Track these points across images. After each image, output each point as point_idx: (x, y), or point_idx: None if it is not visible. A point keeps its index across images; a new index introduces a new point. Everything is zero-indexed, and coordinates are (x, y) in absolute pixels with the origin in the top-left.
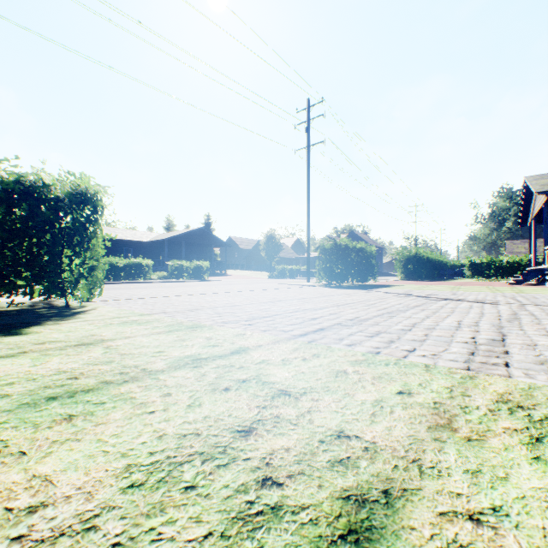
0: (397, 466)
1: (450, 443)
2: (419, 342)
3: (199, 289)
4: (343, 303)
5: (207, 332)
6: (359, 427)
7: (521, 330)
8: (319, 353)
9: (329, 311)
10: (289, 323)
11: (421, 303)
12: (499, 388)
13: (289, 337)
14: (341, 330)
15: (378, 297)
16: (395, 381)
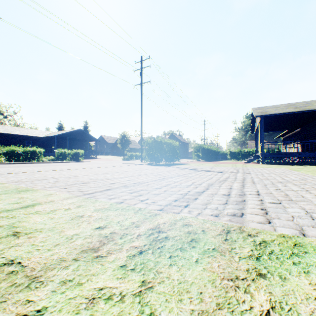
0: (15, 283)
1: (80, 261)
2: (155, 195)
3: (65, 167)
4: (145, 174)
5: (26, 194)
6: (31, 255)
7: (220, 186)
8: (84, 204)
9: (130, 178)
10: (94, 186)
11: (188, 173)
12: (163, 220)
13: (79, 195)
14: (119, 190)
15: (169, 170)
16: (106, 220)
